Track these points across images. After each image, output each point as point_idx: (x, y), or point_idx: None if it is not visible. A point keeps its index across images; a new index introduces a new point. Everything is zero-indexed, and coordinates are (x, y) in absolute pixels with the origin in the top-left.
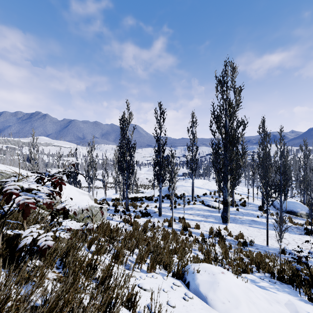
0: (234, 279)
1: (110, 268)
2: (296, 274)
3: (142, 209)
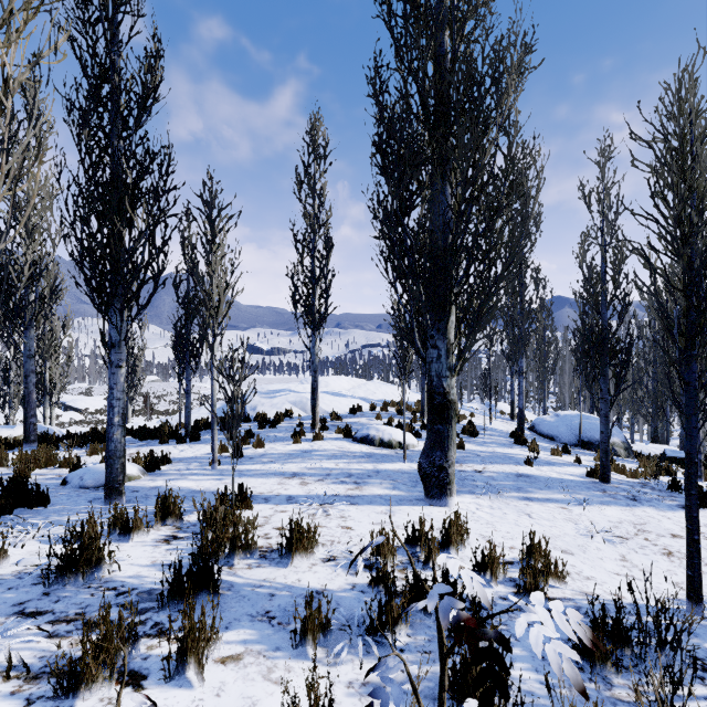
0: None
1: None
2: None
3: (62, 474)
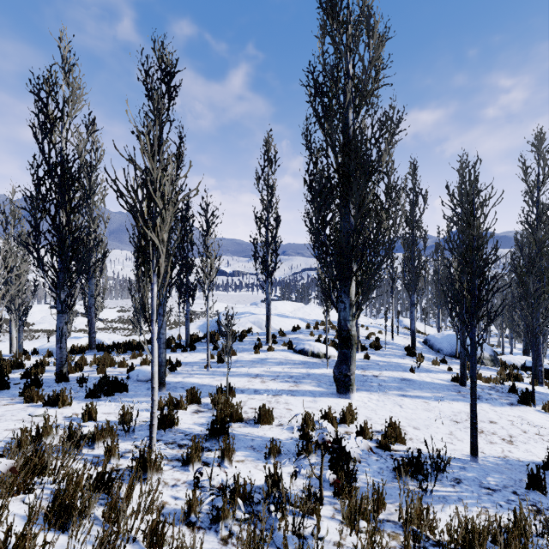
0: None
1: None
2: None
3: (122, 372)
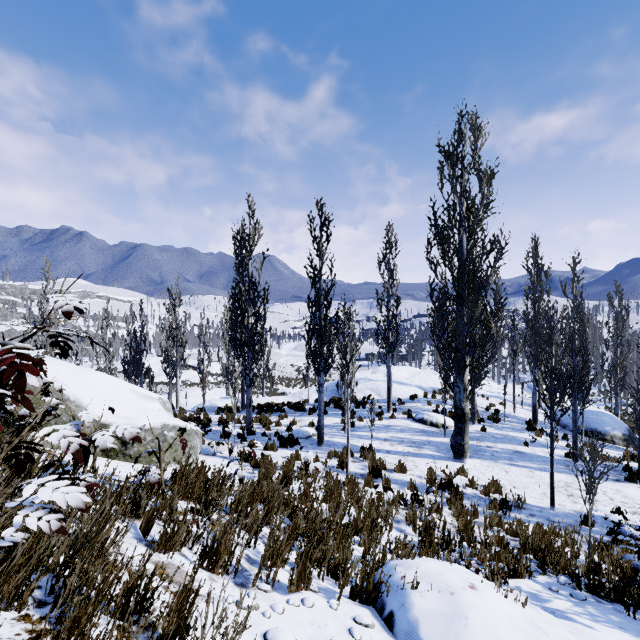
0: (502, 602)
1: (185, 605)
2: (631, 578)
3: (281, 430)
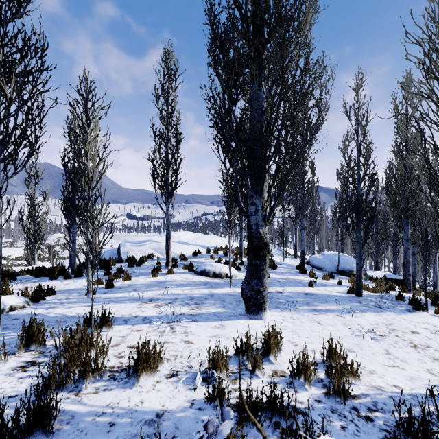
0: None
1: None
2: None
3: None
